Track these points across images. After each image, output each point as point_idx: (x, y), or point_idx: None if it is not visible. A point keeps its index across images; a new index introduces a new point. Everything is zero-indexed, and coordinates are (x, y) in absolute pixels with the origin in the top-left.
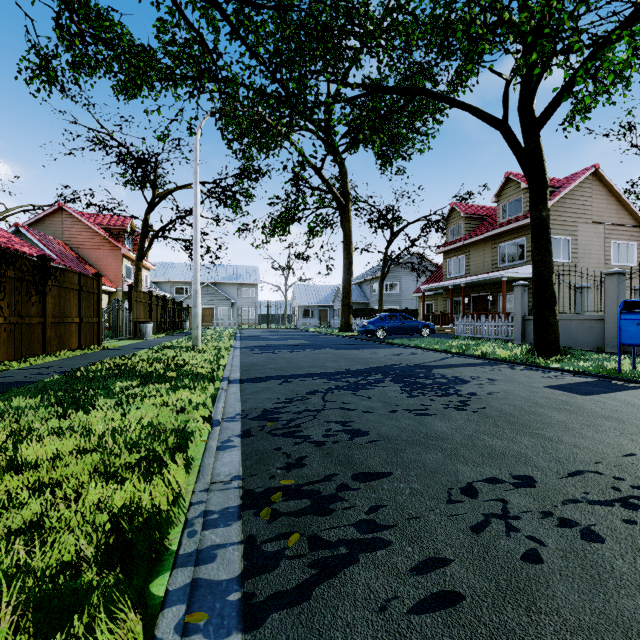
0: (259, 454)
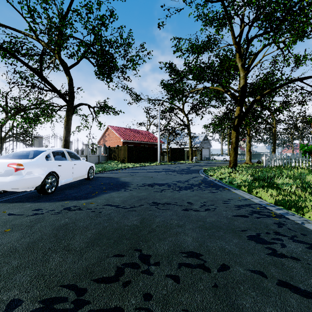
0: (311, 233)
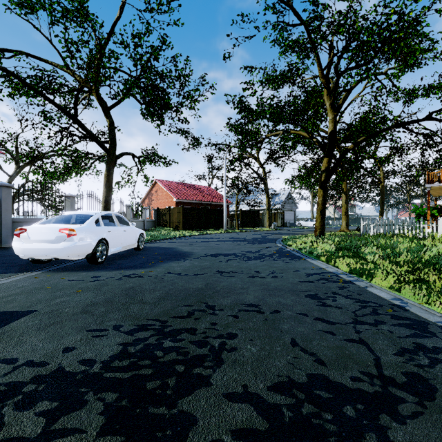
0: (367, 293)
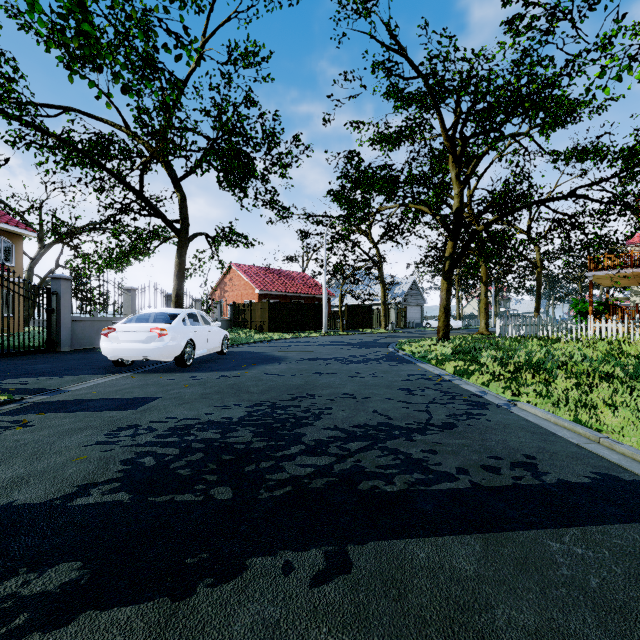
0: (458, 388)
